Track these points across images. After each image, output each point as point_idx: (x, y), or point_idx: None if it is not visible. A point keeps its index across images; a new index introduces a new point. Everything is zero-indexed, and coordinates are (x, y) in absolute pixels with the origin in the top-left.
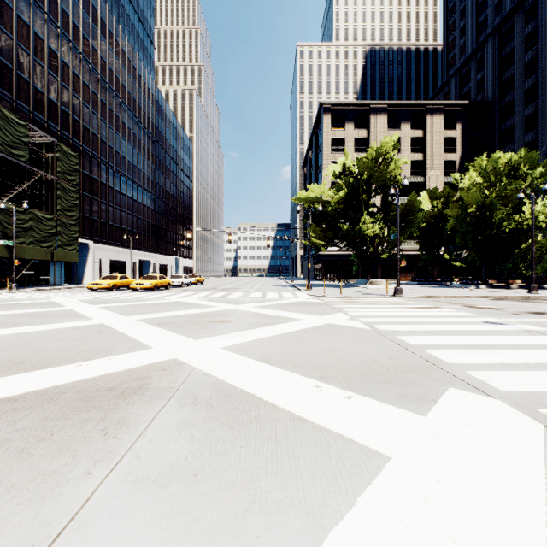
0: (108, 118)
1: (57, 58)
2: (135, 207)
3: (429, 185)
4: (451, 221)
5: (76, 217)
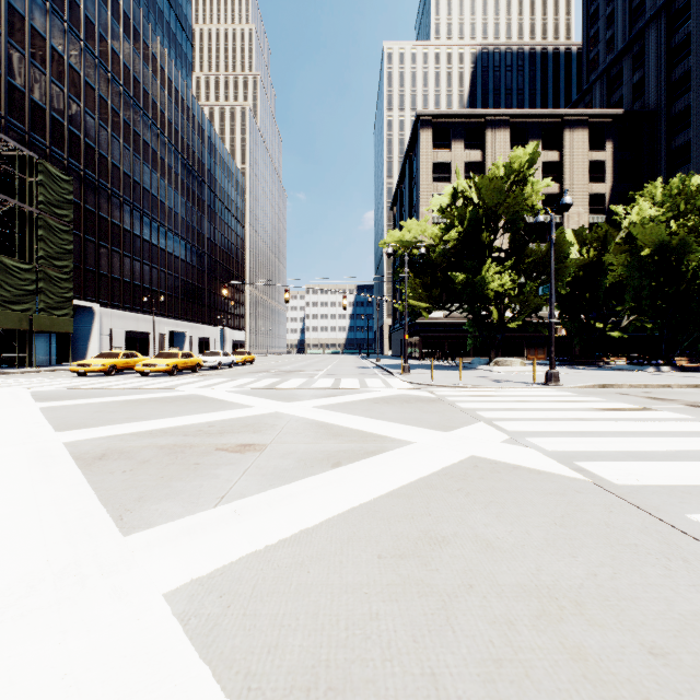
0: (124, 134)
1: (45, 44)
2: (163, 259)
3: (568, 226)
4: (619, 271)
5: (69, 269)
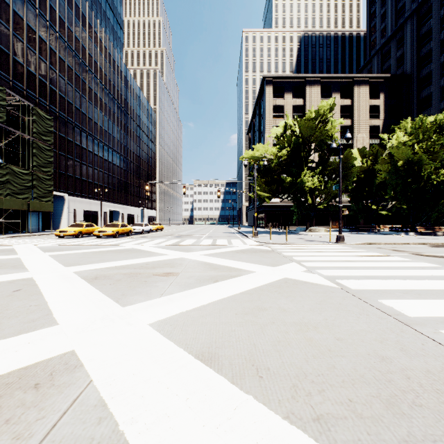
0: (82, 89)
1: (35, 35)
2: (106, 165)
3: (356, 146)
4: (383, 175)
5: (51, 173)
